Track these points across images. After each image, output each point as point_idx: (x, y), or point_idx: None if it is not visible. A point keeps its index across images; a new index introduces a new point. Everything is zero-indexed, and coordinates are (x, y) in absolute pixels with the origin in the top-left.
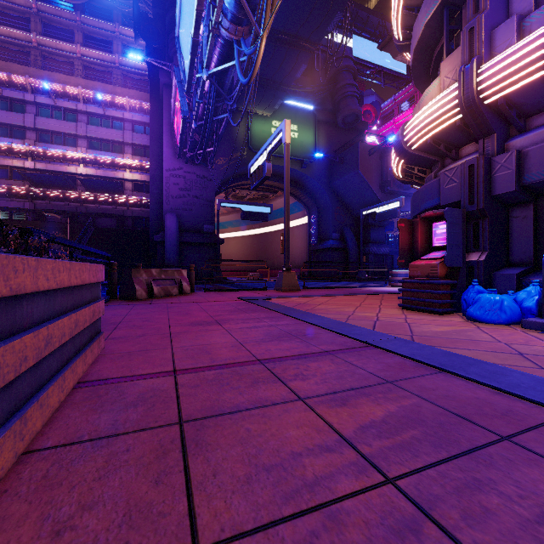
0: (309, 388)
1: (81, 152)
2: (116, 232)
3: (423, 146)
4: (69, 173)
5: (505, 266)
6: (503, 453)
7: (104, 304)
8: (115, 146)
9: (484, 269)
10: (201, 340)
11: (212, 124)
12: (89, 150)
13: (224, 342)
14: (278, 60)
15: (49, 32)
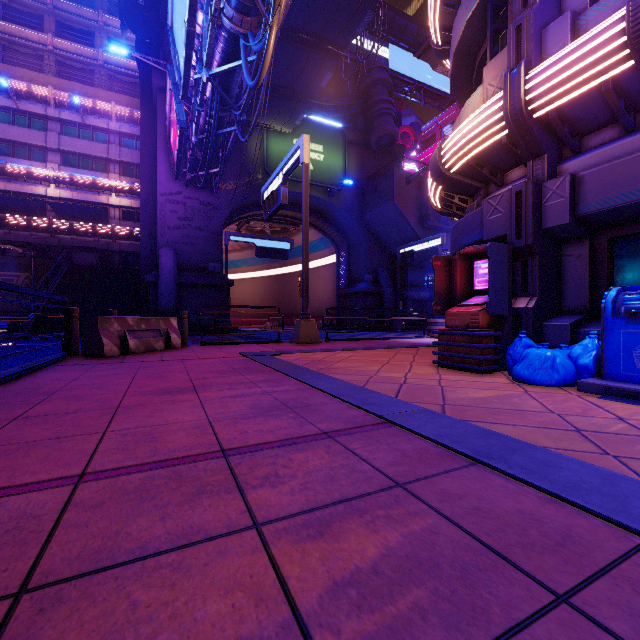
0: (278, 501)
1: (51, 169)
2: (98, 270)
3: (464, 169)
4: (36, 195)
5: (557, 314)
6: (560, 637)
7: (55, 364)
8: (97, 163)
9: (534, 317)
10: (156, 418)
11: (215, 138)
12: (63, 167)
13: (188, 420)
14: (298, 65)
15: (10, 16)
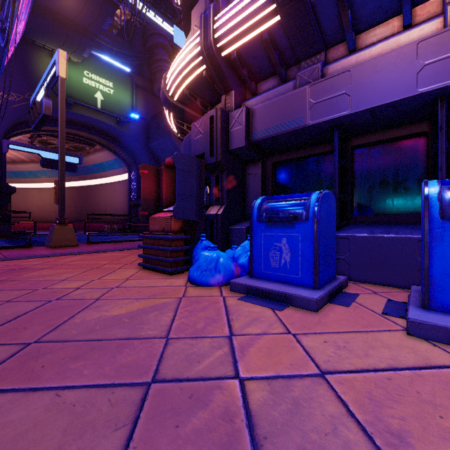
0: None
1: None
2: None
3: (184, 99)
4: None
5: (242, 220)
6: None
7: None
8: None
9: (222, 222)
10: None
11: None
12: None
13: None
14: (79, 1)
15: None
